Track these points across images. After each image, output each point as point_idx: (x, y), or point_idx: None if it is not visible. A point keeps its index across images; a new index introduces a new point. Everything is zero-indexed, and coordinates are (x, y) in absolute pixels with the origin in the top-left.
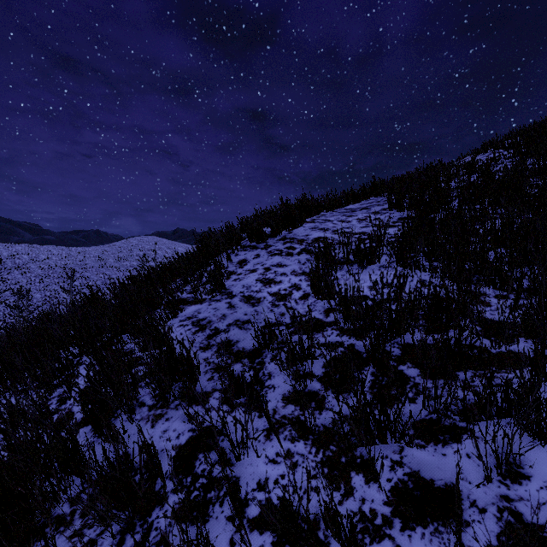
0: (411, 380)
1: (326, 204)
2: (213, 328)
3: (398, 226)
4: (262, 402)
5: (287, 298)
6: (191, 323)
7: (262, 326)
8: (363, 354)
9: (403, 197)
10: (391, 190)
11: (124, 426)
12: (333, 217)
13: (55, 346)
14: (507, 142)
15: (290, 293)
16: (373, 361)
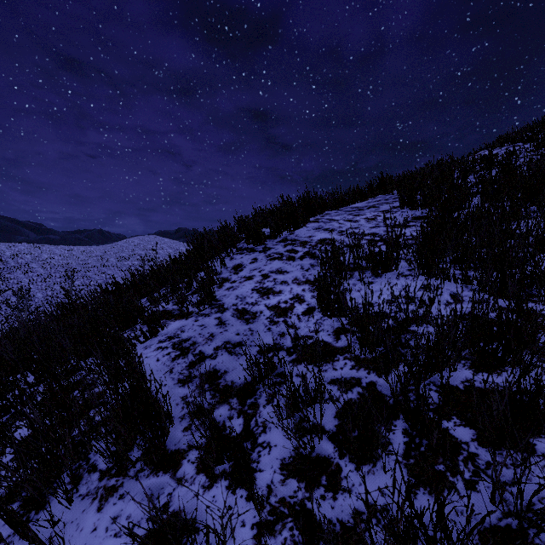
0: (463, 448)
1: (331, 202)
2: (197, 353)
3: (413, 227)
4: (253, 473)
5: (288, 313)
6: (172, 345)
7: (257, 350)
8: (389, 399)
9: (415, 195)
10: (400, 186)
11: (53, 516)
12: (339, 216)
13: (11, 371)
14: (526, 134)
15: (291, 306)
16: (405, 414)
